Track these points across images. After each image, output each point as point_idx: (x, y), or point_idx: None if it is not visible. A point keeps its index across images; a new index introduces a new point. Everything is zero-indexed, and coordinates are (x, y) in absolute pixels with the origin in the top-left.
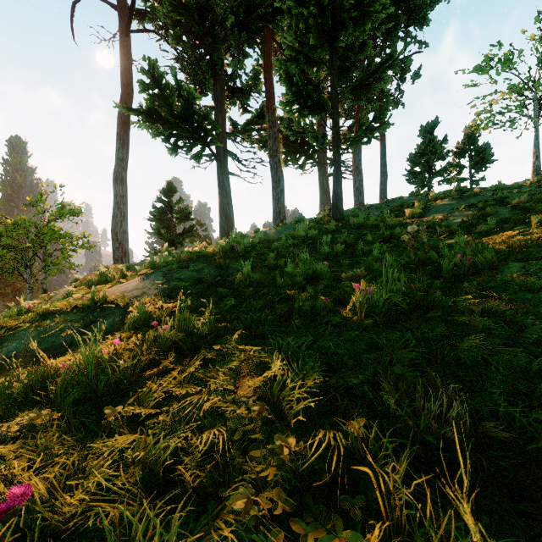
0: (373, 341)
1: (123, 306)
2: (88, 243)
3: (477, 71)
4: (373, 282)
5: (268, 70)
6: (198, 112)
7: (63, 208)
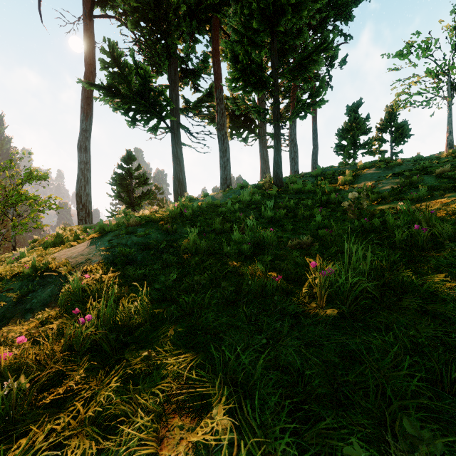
0: (344, 345)
1: (64, 275)
2: (55, 205)
3: (399, 56)
4: (320, 250)
5: (216, 54)
6: (154, 89)
7: (31, 173)
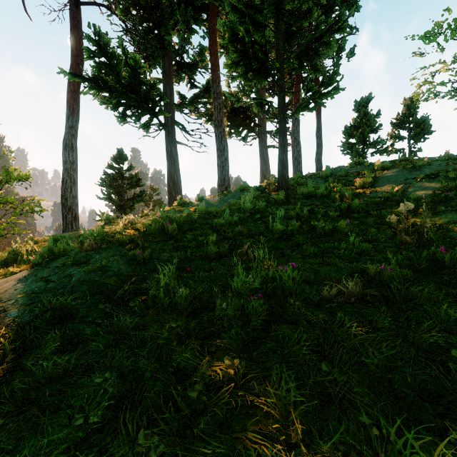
0: None
1: None
2: (40, 207)
3: (425, 38)
4: (386, 312)
5: (213, 44)
6: (145, 81)
7: (10, 173)
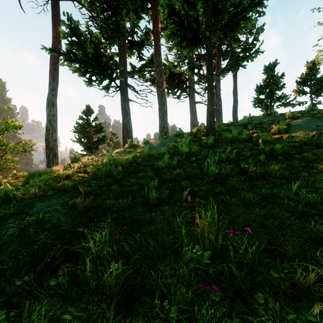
0: None
1: None
2: (31, 148)
3: None
4: None
5: (155, 26)
6: (105, 54)
7: (8, 124)
